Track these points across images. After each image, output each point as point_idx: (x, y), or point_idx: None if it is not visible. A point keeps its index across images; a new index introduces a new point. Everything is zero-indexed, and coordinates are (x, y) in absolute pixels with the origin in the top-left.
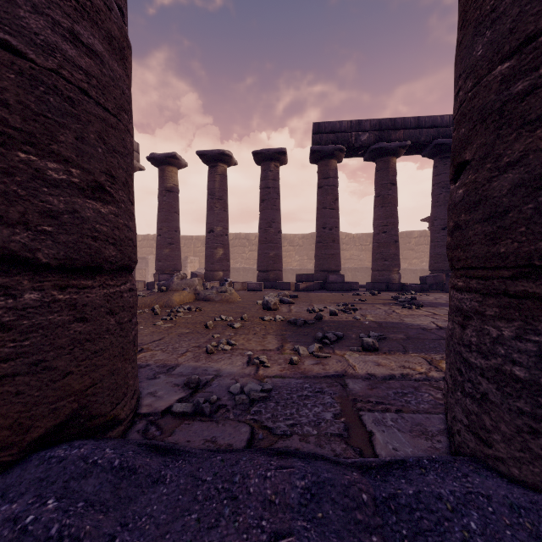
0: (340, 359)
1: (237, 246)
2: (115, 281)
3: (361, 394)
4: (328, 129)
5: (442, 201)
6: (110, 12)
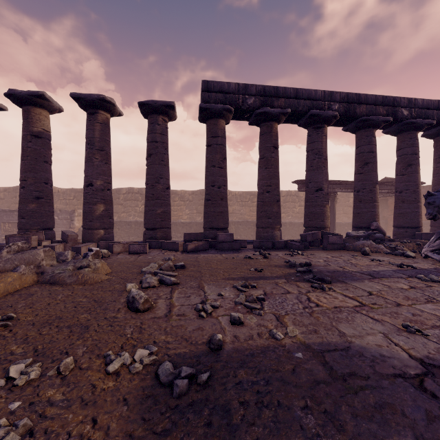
0: None
1: (130, 199)
2: None
3: None
4: (216, 88)
5: (315, 165)
6: None
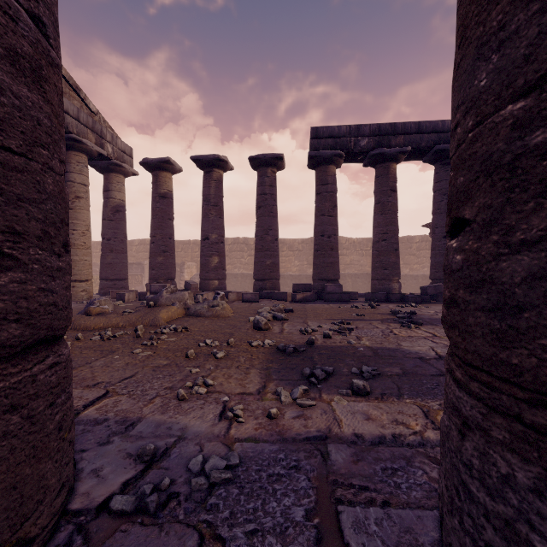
0: (326, 409)
1: (236, 250)
2: (22, 365)
3: (343, 471)
4: (326, 133)
5: (443, 208)
6: (15, 23)
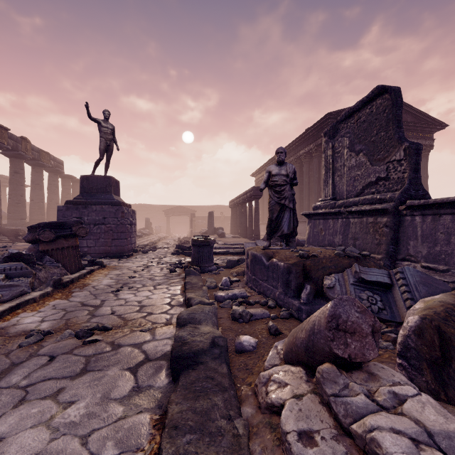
0: None
1: None
2: None
3: None
4: None
5: None
6: None
